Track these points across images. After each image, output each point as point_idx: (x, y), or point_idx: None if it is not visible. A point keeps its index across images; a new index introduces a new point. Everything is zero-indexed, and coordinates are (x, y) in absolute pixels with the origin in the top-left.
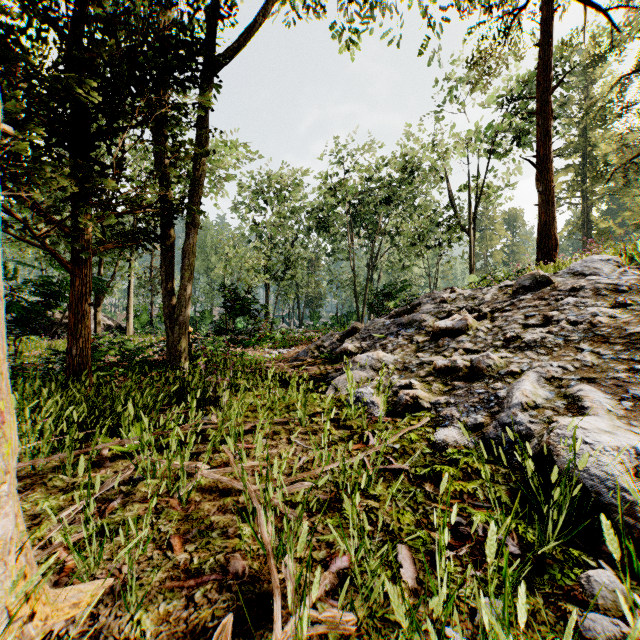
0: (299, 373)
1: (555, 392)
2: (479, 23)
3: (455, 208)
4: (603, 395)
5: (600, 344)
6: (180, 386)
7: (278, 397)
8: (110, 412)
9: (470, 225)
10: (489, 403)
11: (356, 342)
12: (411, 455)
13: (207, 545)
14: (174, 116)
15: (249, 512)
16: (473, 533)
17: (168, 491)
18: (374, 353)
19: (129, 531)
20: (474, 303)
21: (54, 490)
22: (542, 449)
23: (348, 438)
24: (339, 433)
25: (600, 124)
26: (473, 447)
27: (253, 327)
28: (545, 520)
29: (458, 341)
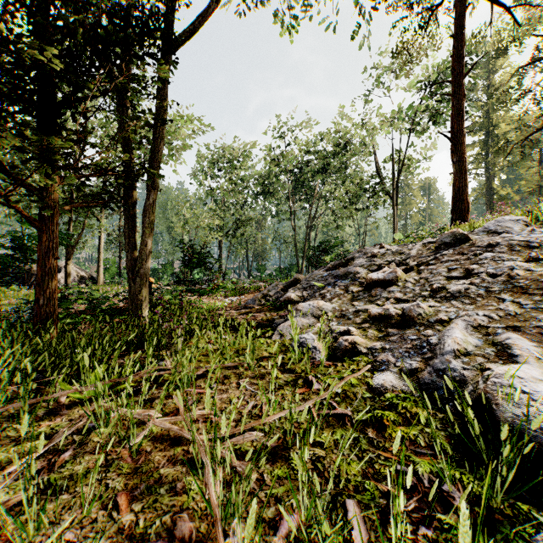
0: (248, 319)
1: (483, 339)
2: (402, 18)
3: (381, 176)
4: (529, 343)
5: (519, 295)
6: (139, 332)
7: (229, 342)
8: (71, 359)
9: (393, 191)
10: (422, 349)
11: (298, 292)
12: (352, 399)
13: (154, 503)
14: (134, 87)
15: (198, 466)
16: (419, 484)
17: (120, 440)
18: (315, 302)
19: (76, 487)
20: (401, 257)
21: (7, 441)
22: (479, 397)
23: (293, 382)
24: (285, 377)
25: (502, 107)
26: (410, 391)
27: (208, 278)
28: (493, 474)
29: (389, 291)
